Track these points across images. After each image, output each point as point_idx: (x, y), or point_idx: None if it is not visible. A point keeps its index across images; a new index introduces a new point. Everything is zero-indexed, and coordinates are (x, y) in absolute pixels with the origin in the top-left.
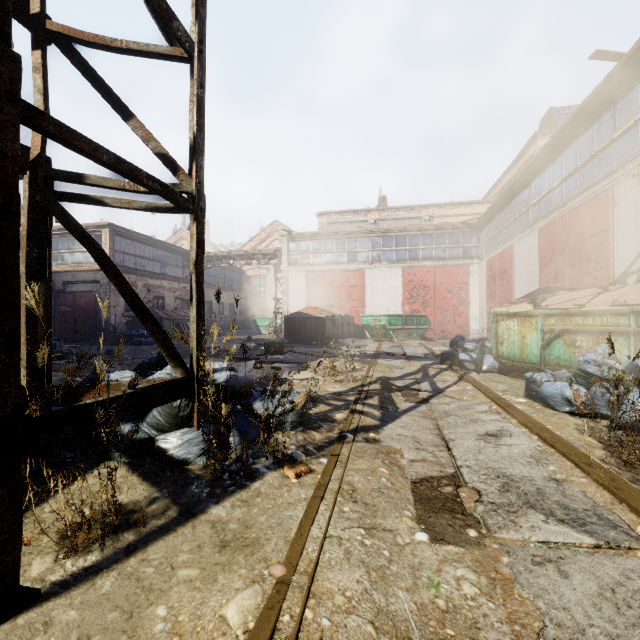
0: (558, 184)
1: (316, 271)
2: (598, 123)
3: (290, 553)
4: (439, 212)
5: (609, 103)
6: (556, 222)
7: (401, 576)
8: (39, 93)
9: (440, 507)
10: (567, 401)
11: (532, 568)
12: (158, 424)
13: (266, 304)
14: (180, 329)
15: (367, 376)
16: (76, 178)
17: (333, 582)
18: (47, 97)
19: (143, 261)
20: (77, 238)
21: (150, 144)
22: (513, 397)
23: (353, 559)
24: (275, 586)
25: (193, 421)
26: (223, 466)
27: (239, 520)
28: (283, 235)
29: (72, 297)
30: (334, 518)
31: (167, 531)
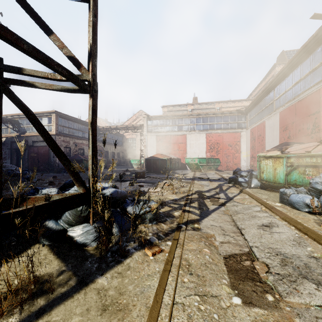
0: (290, 88)
1: (161, 135)
2: (313, 54)
3: (149, 319)
4: (224, 105)
5: (320, 43)
6: (289, 108)
7: None
8: None
9: (244, 276)
10: (306, 205)
11: None
12: (68, 221)
13: (136, 152)
14: None
15: (190, 190)
16: (17, 70)
17: None
18: None
19: (73, 130)
20: (18, 107)
21: (63, 50)
22: (273, 202)
23: None
24: None
25: (90, 219)
26: (107, 247)
27: (116, 287)
28: (144, 117)
29: (37, 149)
30: (178, 287)
31: (67, 297)
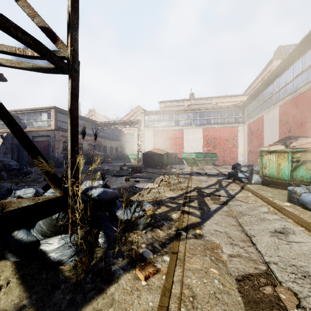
0: (291, 81)
1: (158, 130)
2: None
3: None
4: (221, 100)
5: None
6: (290, 101)
7: None
8: None
9: None
10: None
11: None
12: (42, 231)
13: (133, 147)
14: (90, 160)
15: (188, 186)
16: None
17: None
18: None
19: None
20: None
21: (35, 19)
22: (280, 201)
23: None
24: None
25: (68, 229)
26: (88, 267)
27: None
28: (142, 112)
29: (36, 144)
30: None
31: None
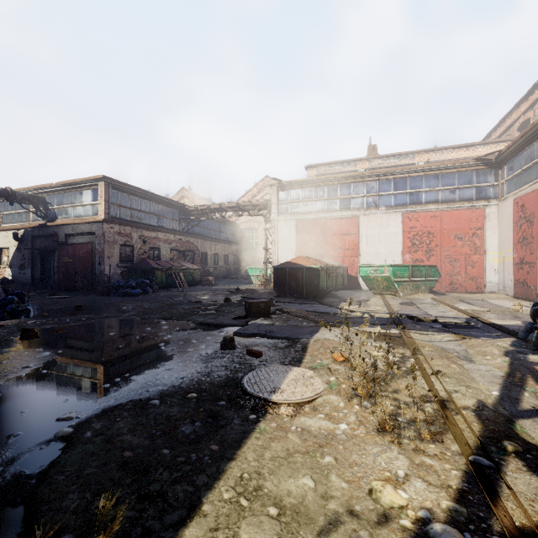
0: None
1: (306, 220)
2: None
3: None
4: (435, 157)
5: None
6: None
7: None
8: None
9: None
10: None
11: None
12: None
13: (258, 255)
14: (172, 279)
15: (444, 403)
16: None
17: None
18: None
19: (139, 214)
20: None
21: None
22: None
23: None
24: None
25: None
26: None
27: None
28: (272, 184)
29: (73, 248)
30: None
31: None
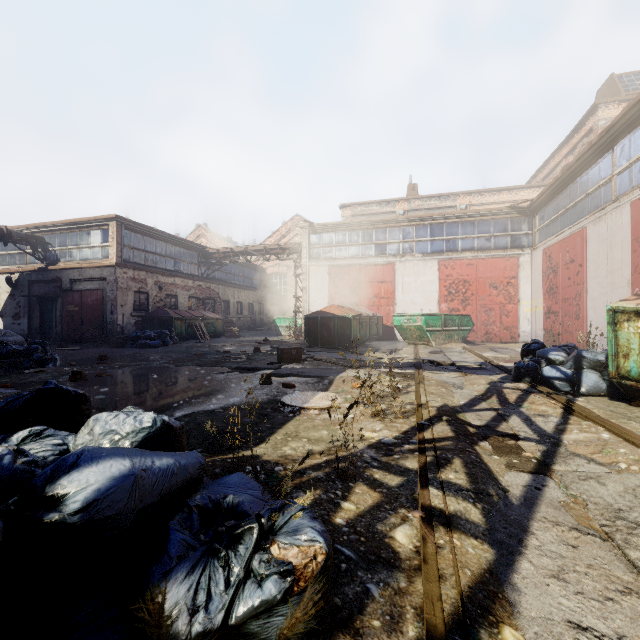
0: None
1: (340, 266)
2: None
3: None
4: (477, 200)
5: None
6: None
7: None
8: None
9: None
10: None
11: None
12: None
13: (287, 303)
14: (193, 330)
15: (420, 405)
16: None
17: None
18: None
19: (155, 257)
20: None
21: None
22: None
23: None
24: None
25: None
26: None
27: None
28: (303, 227)
29: (79, 296)
30: None
31: None
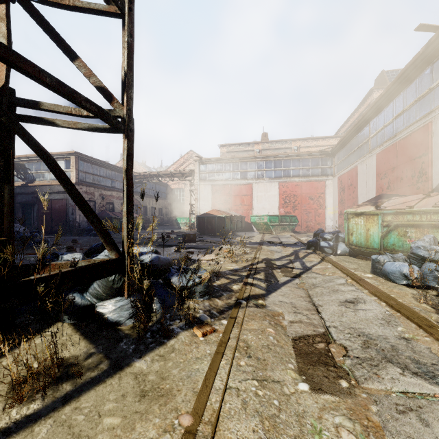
0: (390, 122)
1: (219, 185)
2: (420, 77)
3: (197, 403)
4: (304, 144)
5: (428, 63)
6: (389, 149)
7: (289, 424)
8: (4, 38)
9: (316, 360)
10: (404, 276)
11: (397, 416)
12: (97, 294)
13: (184, 208)
14: None
15: (255, 258)
16: (33, 104)
17: (233, 432)
18: (10, 41)
19: (99, 178)
20: (34, 151)
21: (91, 79)
22: (362, 273)
23: (249, 409)
24: (183, 436)
25: (124, 292)
26: (146, 327)
27: (157, 372)
28: (196, 160)
29: (50, 203)
30: (233, 371)
31: (98, 382)
